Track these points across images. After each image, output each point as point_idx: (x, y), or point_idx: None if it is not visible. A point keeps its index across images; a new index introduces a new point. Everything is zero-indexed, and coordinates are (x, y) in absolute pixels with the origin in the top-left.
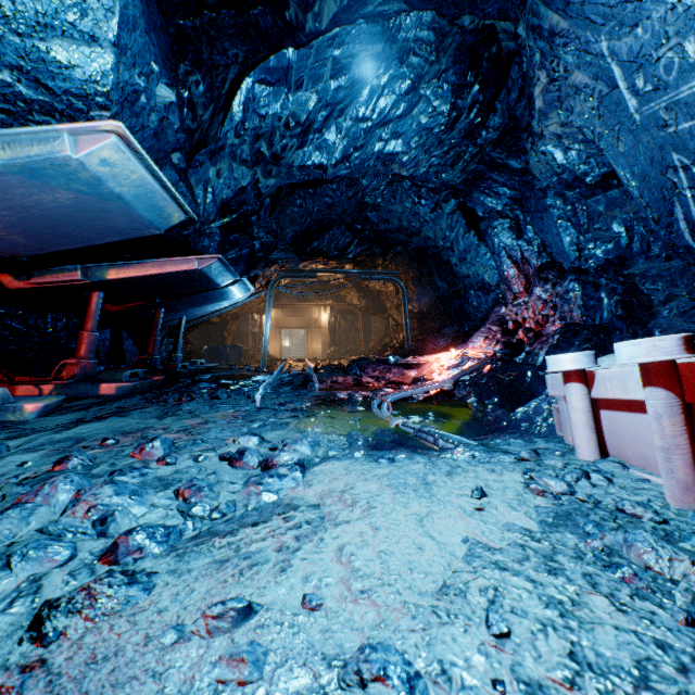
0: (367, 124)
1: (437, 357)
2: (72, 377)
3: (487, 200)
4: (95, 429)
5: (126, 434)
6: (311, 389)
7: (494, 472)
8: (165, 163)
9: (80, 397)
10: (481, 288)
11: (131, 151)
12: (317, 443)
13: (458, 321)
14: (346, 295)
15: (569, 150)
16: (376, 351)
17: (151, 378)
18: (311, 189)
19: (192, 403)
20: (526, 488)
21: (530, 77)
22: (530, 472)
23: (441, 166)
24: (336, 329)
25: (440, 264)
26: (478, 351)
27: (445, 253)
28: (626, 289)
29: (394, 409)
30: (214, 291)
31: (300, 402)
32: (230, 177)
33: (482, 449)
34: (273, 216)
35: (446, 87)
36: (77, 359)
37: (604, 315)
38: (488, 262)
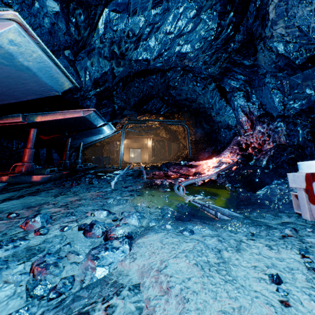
0: (171, 35)
1: (205, 162)
2: (19, 172)
3: (231, 82)
4: (12, 204)
5: (29, 208)
6: (142, 178)
7: (273, 250)
8: (59, 54)
9: (22, 183)
10: (227, 127)
11: (30, 37)
12: (142, 216)
13: (215, 144)
14: (160, 133)
15: (288, 43)
16: (174, 159)
17: (61, 172)
18: (142, 78)
19: (78, 186)
20: (310, 271)
21: (266, 1)
22: (307, 254)
23: (208, 65)
24: (155, 149)
25: (206, 116)
26: (228, 159)
27: (209, 110)
28: (312, 125)
29: (186, 190)
30: (94, 129)
31: (135, 185)
32: (98, 66)
33: (250, 222)
34: (123, 92)
35: (215, 13)
36: (22, 163)
37: (300, 139)
38: (230, 114)
